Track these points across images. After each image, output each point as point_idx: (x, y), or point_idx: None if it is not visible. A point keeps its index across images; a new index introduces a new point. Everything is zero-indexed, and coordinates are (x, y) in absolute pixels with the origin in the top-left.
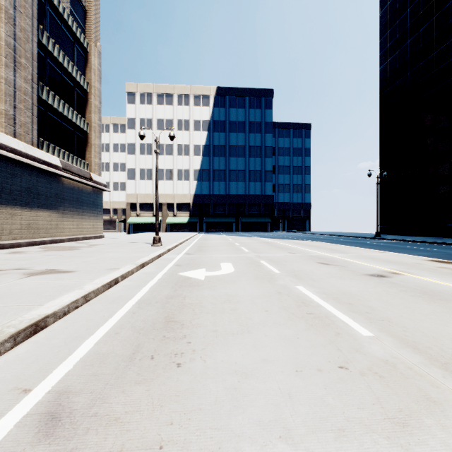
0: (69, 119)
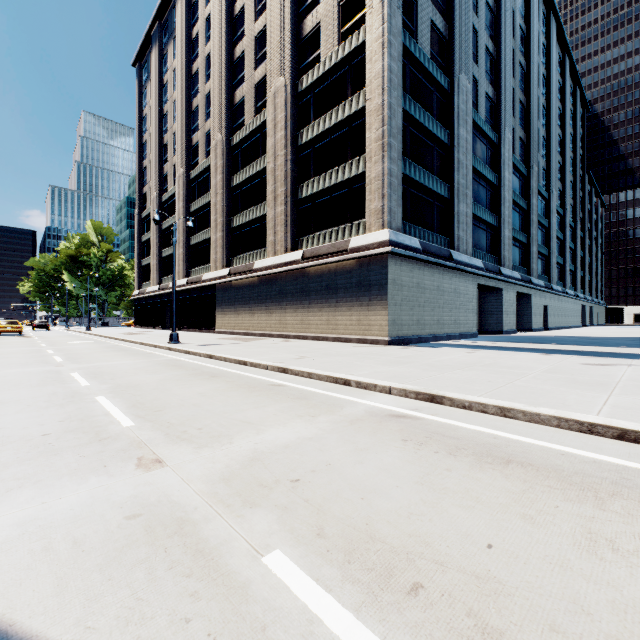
0: (335, 185)
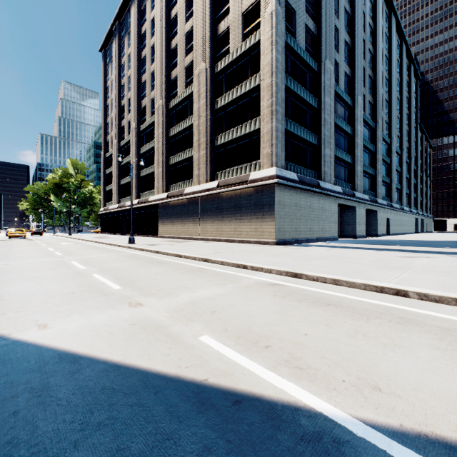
0: (240, 137)
